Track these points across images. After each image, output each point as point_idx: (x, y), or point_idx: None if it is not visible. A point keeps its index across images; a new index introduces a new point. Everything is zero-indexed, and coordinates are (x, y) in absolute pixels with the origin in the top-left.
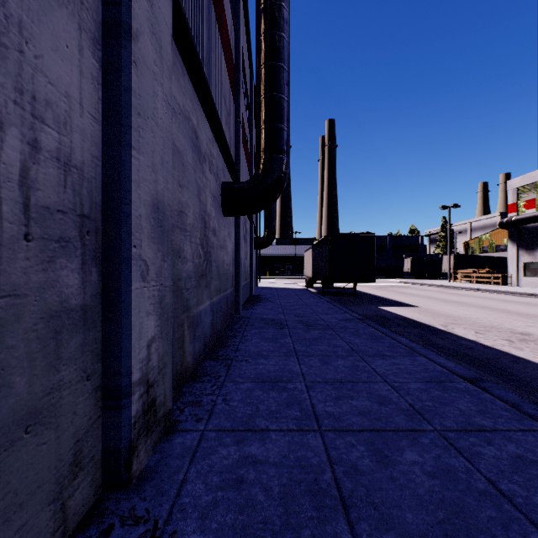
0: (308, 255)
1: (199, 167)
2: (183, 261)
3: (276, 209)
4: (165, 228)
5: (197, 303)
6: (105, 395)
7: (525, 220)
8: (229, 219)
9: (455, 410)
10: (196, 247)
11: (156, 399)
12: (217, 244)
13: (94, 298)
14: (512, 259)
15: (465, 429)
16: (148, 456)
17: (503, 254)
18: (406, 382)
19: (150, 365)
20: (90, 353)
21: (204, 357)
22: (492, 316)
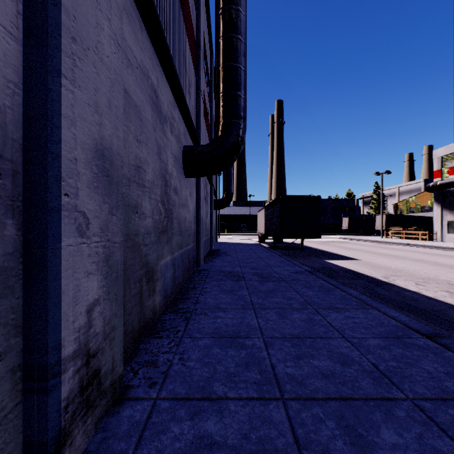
0: (260, 214)
1: (159, 127)
2: (141, 216)
3: (233, 175)
4: (113, 178)
5: (157, 258)
6: (27, 375)
7: (449, 184)
8: (190, 181)
9: (422, 372)
10: (156, 204)
11: (101, 369)
12: (178, 202)
13: (10, 258)
14: (437, 218)
15: (440, 398)
16: (88, 438)
17: (428, 214)
18: (364, 338)
19: (92, 332)
20: (2, 327)
21: (165, 310)
22: (426, 268)
